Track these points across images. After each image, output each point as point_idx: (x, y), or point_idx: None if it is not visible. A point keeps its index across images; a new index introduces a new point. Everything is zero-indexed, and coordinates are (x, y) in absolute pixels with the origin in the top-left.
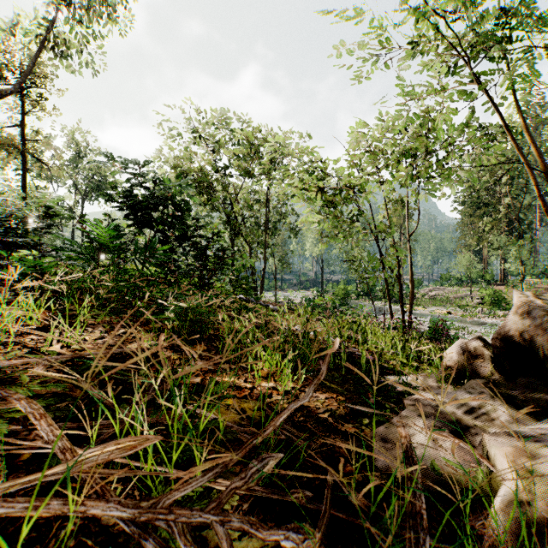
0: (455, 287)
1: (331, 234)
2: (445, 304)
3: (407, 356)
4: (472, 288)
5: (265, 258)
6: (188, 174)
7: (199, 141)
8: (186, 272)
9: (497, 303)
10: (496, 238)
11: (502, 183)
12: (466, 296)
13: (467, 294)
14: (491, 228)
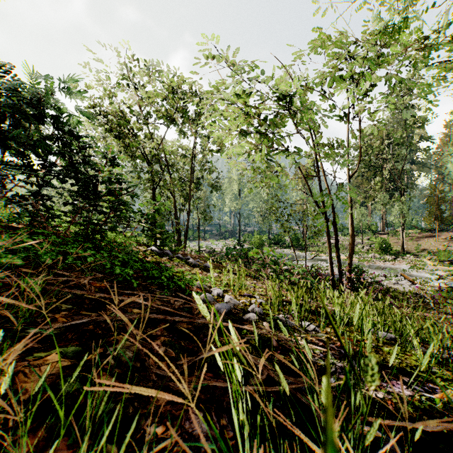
0: (347, 236)
1: (266, 170)
2: (342, 250)
3: (452, 369)
4: (361, 237)
5: (189, 209)
6: (104, 116)
7: (122, 91)
8: (59, 214)
9: (385, 249)
10: (380, 196)
11: (383, 152)
12: (357, 244)
13: (359, 242)
14: (380, 186)
